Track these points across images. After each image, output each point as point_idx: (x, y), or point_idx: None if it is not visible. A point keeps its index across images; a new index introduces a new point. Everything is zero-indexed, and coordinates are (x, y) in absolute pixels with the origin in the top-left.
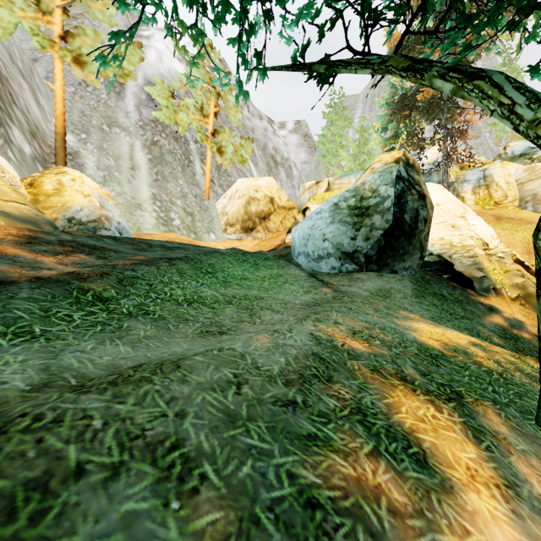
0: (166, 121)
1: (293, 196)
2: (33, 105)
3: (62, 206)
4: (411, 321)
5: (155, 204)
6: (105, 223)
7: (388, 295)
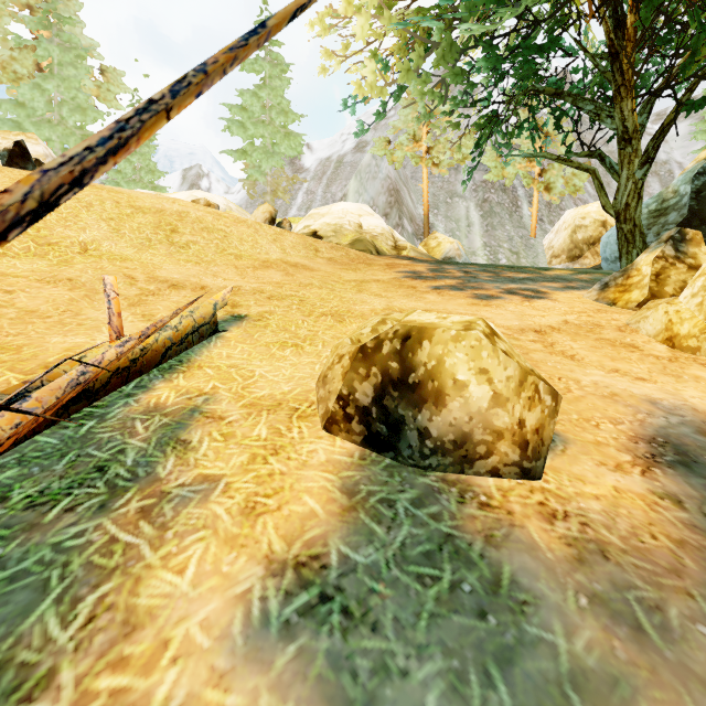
0: (494, 179)
1: None
2: (409, 201)
3: (440, 253)
4: None
5: (485, 250)
6: (459, 258)
7: None
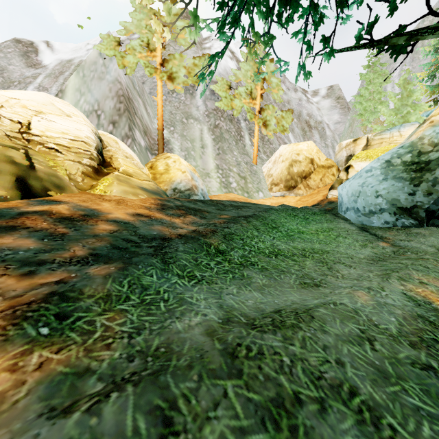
0: (225, 108)
1: (327, 154)
2: (144, 113)
3: (170, 180)
4: None
5: (218, 172)
6: (195, 191)
7: None
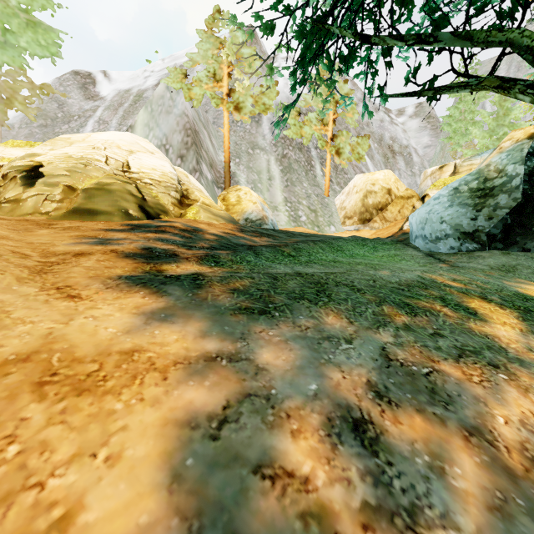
0: (293, 136)
1: (413, 184)
2: (210, 145)
3: (242, 211)
4: (524, 284)
5: (286, 205)
6: (265, 220)
7: (512, 270)
